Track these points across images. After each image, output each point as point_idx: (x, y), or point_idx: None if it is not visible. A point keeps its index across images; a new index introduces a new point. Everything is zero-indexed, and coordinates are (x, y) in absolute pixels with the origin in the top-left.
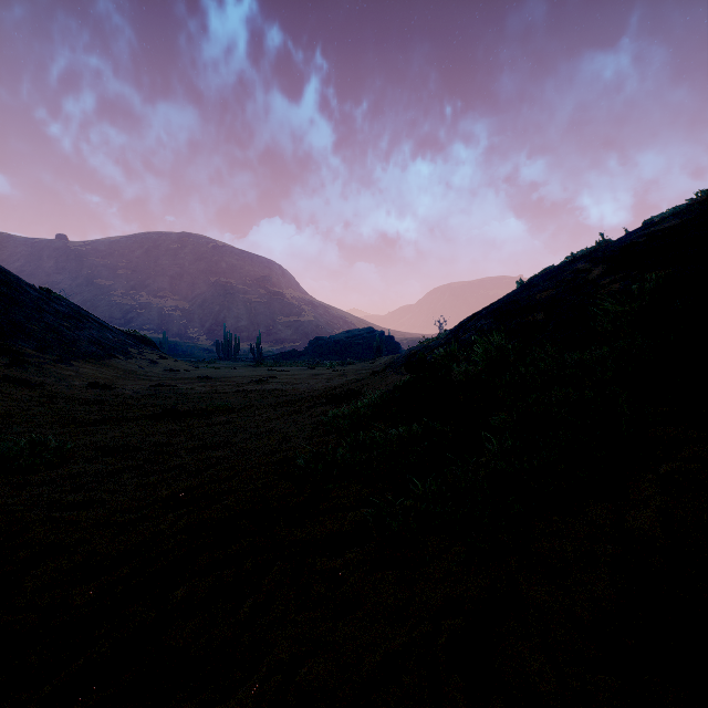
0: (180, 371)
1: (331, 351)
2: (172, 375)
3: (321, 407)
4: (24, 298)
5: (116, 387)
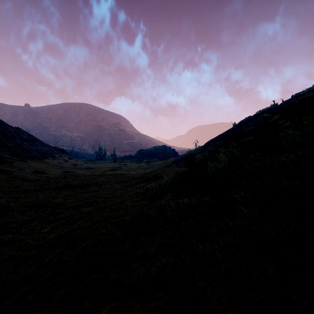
0: (78, 164)
1: (147, 155)
2: (74, 167)
3: (141, 183)
4: (6, 131)
5: (46, 173)
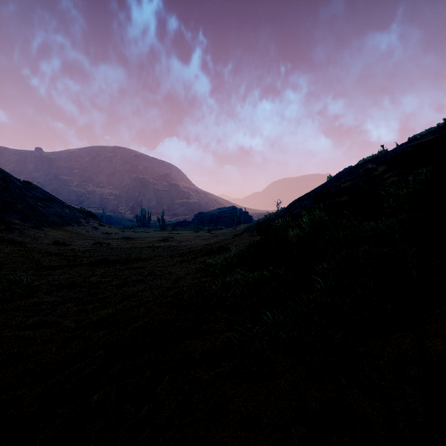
0: (113, 233)
1: (208, 221)
2: (107, 236)
3: (201, 258)
4: (13, 187)
5: (71, 244)
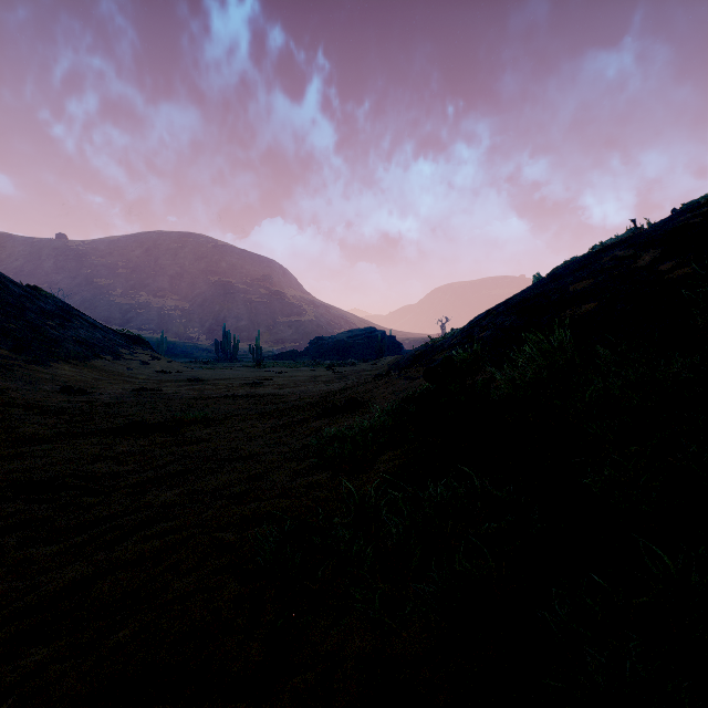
0: (172, 372)
1: (332, 351)
2: (161, 377)
3: (315, 422)
4: (5, 295)
5: (93, 392)
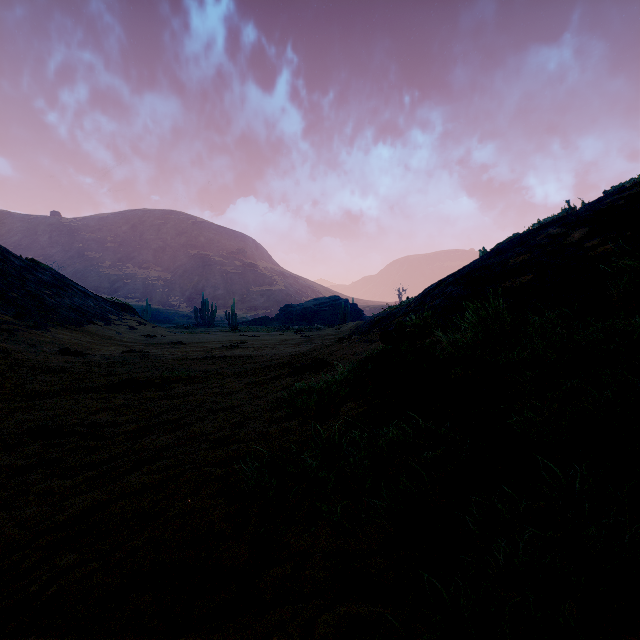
0: (157, 336)
1: (300, 317)
2: (147, 340)
3: (286, 379)
4: (8, 267)
5: (88, 353)
